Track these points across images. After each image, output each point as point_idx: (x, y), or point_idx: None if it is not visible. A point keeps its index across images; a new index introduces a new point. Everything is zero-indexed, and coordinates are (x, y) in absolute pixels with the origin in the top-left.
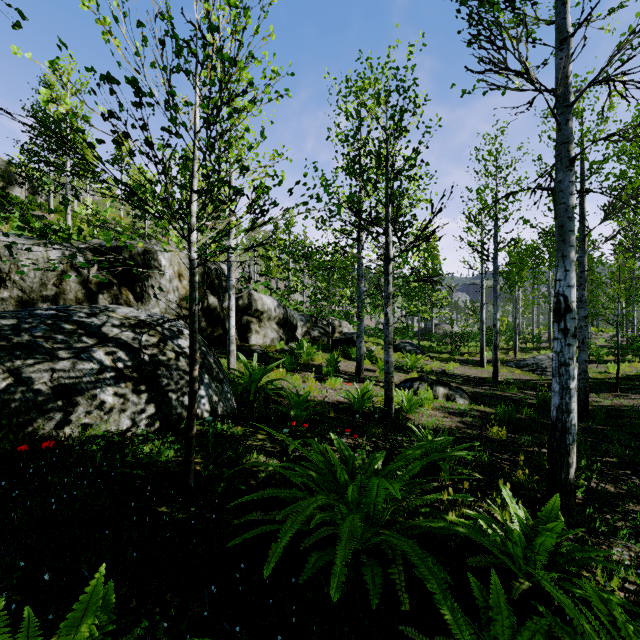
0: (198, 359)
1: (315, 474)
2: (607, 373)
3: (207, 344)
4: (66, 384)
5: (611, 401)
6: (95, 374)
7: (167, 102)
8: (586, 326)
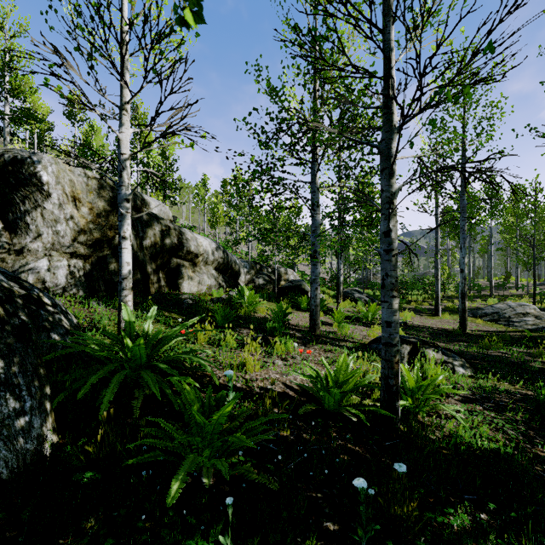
0: None
1: None
2: None
3: (3, 289)
4: None
5: None
6: None
7: None
8: None
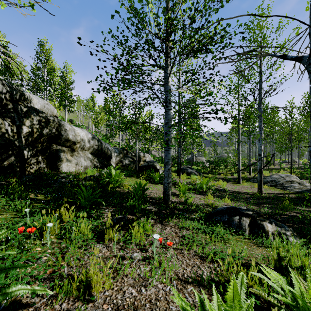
0: None
1: None
2: None
3: None
4: None
5: None
6: None
7: None
8: None
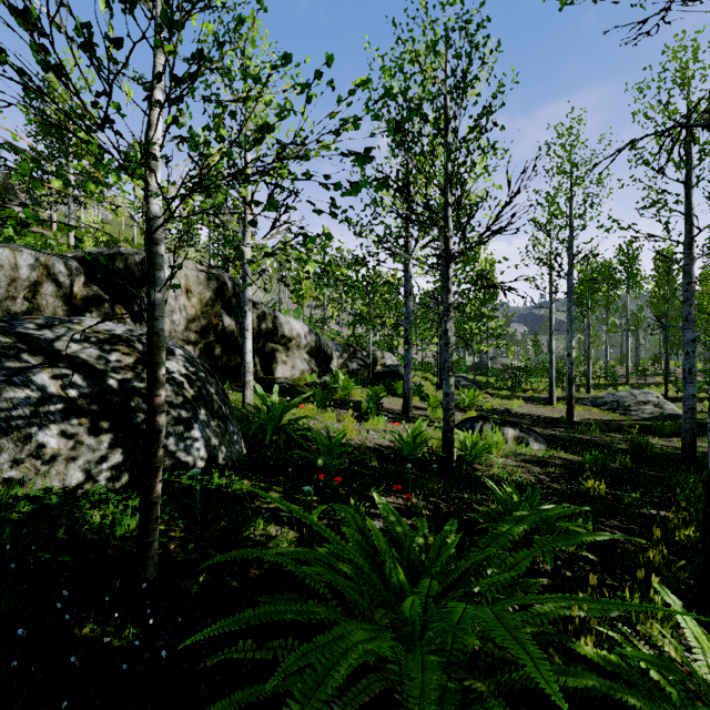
0: (162, 378)
1: (348, 568)
2: (704, 412)
3: (209, 369)
4: None
5: None
6: (32, 405)
7: None
8: (694, 352)
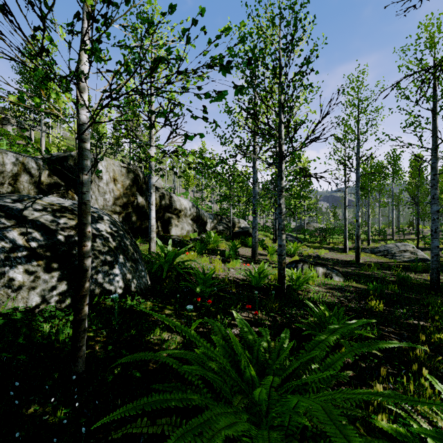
0: (88, 234)
1: (216, 365)
2: (442, 257)
3: (126, 229)
4: None
5: None
6: (5, 253)
7: None
8: (438, 218)
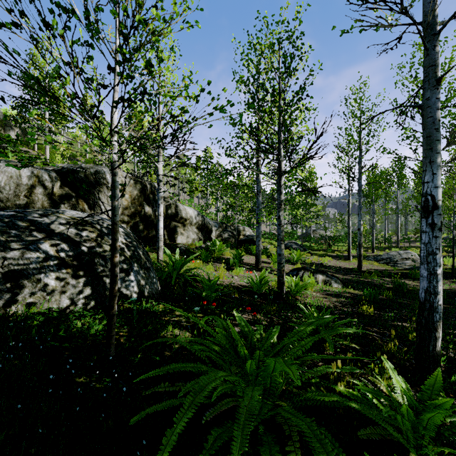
0: (118, 247)
1: (218, 348)
2: (443, 265)
3: (138, 240)
4: (15, 270)
5: (449, 286)
6: (40, 262)
7: (87, 18)
8: None
